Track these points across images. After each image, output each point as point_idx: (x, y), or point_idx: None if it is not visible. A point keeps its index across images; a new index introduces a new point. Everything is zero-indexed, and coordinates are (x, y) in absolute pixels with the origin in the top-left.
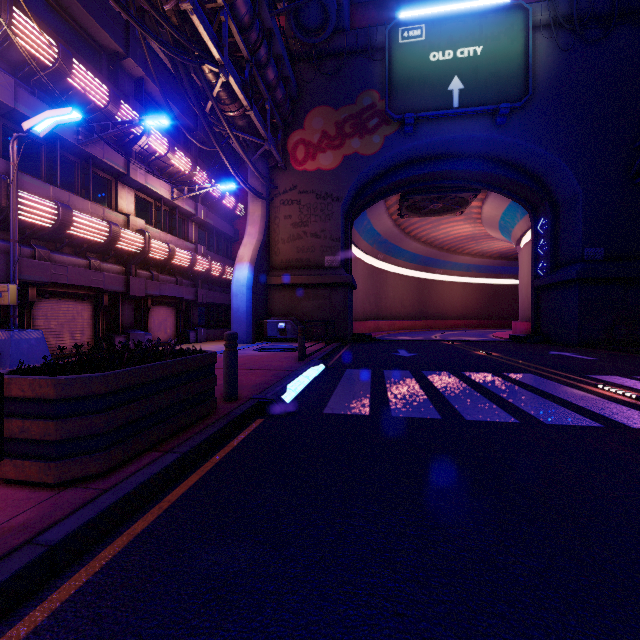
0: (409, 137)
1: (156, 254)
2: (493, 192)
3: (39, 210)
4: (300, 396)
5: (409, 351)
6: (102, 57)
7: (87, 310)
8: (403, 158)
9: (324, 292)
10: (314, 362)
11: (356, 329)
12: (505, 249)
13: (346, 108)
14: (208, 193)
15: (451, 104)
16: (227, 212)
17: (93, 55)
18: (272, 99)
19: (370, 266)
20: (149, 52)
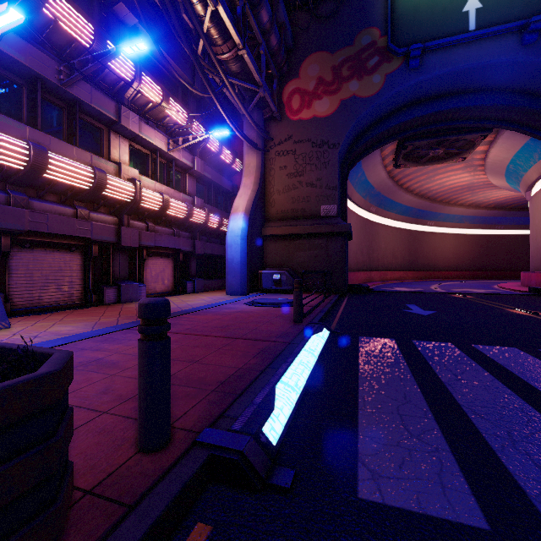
0: (414, 72)
1: (149, 204)
2: (506, 131)
3: (5, 149)
4: (299, 408)
5: (422, 307)
6: (93, 2)
7: (76, 261)
8: (405, 98)
9: (320, 242)
10: (315, 326)
11: (350, 280)
12: (503, 199)
13: (343, 50)
14: (205, 147)
15: (466, 27)
16: (225, 167)
17: (84, 0)
18: (267, 45)
19: (362, 218)
20: (143, 1)
